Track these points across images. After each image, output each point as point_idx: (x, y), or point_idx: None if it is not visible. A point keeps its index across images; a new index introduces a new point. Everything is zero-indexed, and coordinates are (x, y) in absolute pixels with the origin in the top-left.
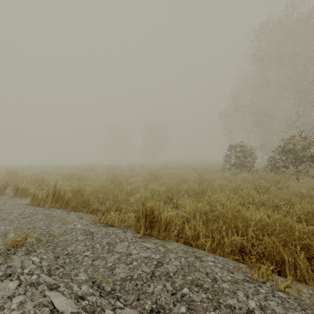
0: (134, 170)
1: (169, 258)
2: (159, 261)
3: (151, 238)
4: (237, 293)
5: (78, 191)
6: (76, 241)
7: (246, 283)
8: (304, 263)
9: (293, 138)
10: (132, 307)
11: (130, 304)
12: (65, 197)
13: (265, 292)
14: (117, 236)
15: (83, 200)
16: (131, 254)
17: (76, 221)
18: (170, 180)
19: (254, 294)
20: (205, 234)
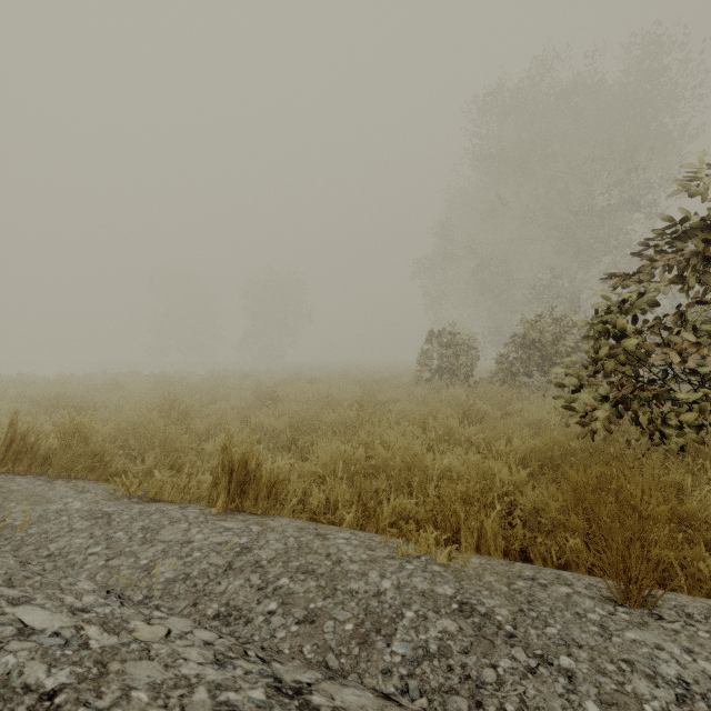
0: (222, 384)
1: (265, 540)
2: (245, 546)
3: (239, 514)
4: (368, 574)
5: (74, 433)
6: (71, 531)
7: (388, 561)
8: (495, 527)
9: (539, 319)
10: (183, 616)
11: (178, 613)
12: (39, 448)
13: (414, 568)
14: (166, 515)
15: (87, 454)
16: (192, 542)
17: (69, 496)
18: (301, 405)
19: (395, 572)
20: (350, 501)
